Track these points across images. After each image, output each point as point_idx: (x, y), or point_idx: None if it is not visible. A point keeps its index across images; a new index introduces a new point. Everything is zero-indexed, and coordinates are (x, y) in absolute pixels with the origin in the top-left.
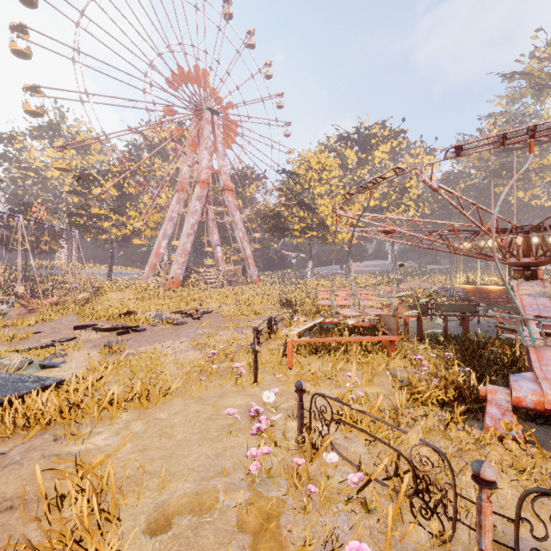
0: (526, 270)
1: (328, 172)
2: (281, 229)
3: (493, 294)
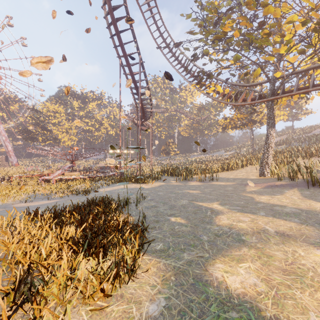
0: (71, 162)
1: (59, 113)
2: (31, 138)
3: (112, 167)
